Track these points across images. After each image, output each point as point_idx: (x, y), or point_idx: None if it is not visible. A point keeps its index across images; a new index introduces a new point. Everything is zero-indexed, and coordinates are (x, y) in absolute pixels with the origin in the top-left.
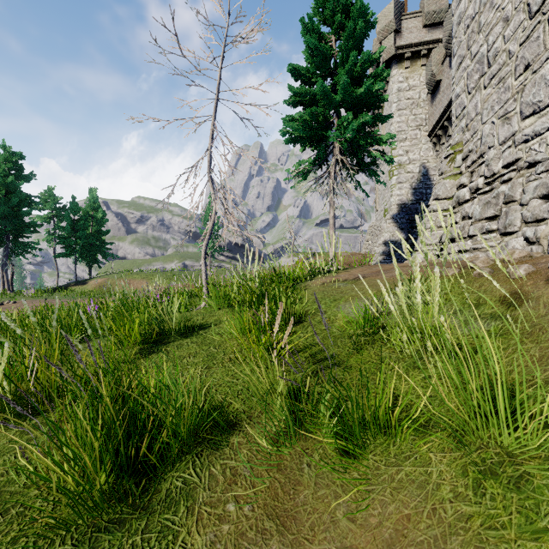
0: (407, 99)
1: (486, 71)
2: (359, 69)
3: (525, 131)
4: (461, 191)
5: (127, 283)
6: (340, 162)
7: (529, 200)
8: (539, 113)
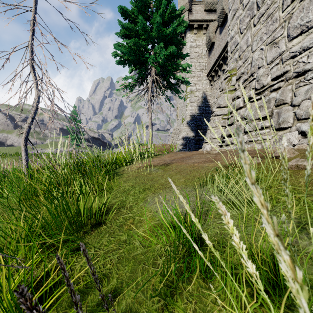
0: (195, 53)
1: (256, 13)
2: (168, 17)
3: (292, 49)
4: (237, 101)
5: None
6: (155, 81)
7: (301, 101)
8: (308, 31)
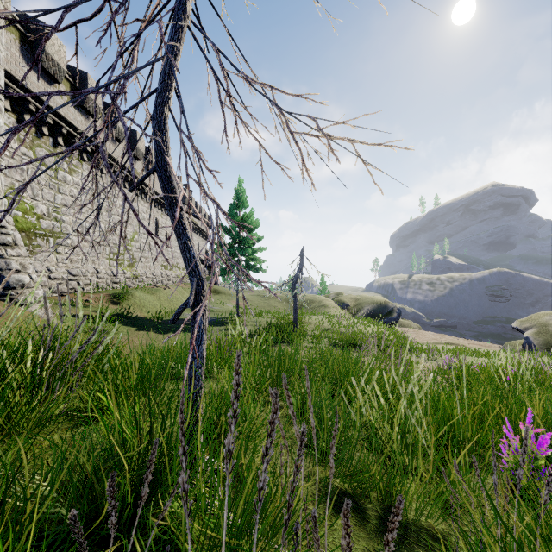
0: None
1: None
2: None
3: None
4: None
5: None
6: None
7: None
8: None
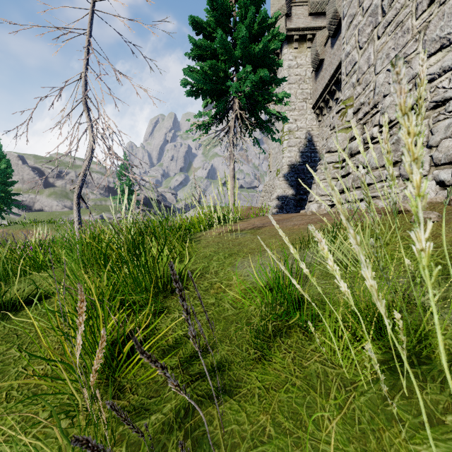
0: (296, 75)
1: (381, 21)
2: (257, 28)
3: (430, 70)
4: (354, 142)
5: (28, 234)
6: (239, 117)
7: (440, 140)
8: (450, 46)
